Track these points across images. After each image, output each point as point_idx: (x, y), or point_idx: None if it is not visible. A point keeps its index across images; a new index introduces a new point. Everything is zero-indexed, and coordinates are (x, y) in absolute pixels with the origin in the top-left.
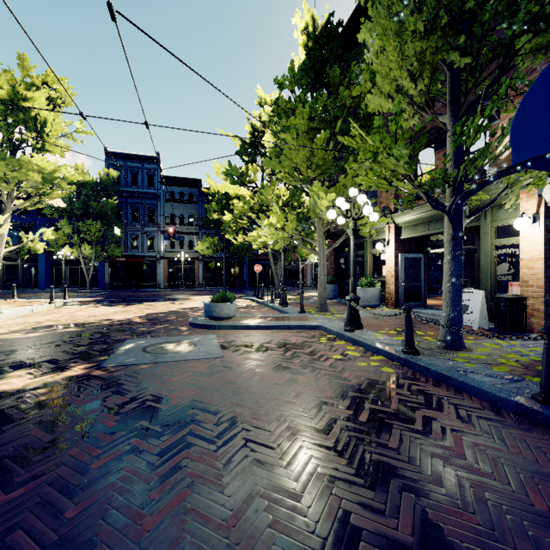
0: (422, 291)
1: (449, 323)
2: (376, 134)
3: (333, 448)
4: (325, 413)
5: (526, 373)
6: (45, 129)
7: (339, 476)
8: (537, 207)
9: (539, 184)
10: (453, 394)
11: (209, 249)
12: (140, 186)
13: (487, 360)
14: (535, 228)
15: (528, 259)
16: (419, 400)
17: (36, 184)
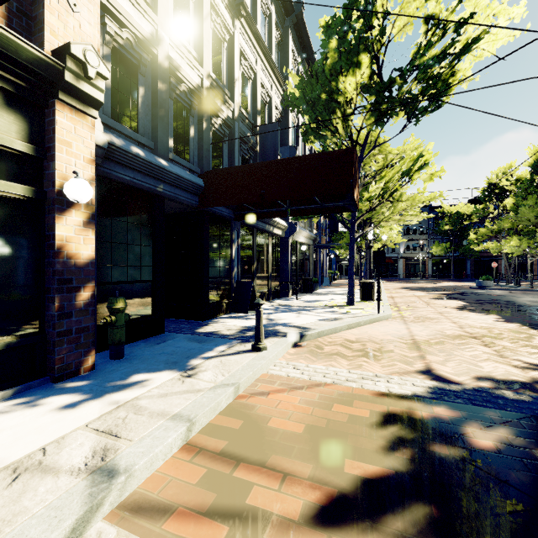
0: None
1: None
2: None
3: None
4: None
5: None
6: None
7: None
8: None
9: None
10: None
11: (440, 251)
12: None
13: None
14: None
15: None
16: None
17: None
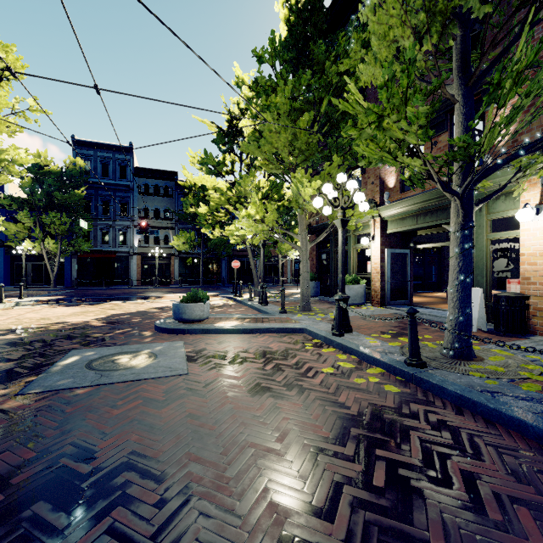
0: (408, 289)
1: (458, 328)
2: (383, 89)
3: None
4: (323, 472)
5: None
6: None
7: None
8: (540, 197)
9: None
10: (485, 428)
11: (185, 245)
12: (111, 178)
13: (508, 374)
14: (538, 220)
15: (530, 254)
16: (446, 439)
17: None
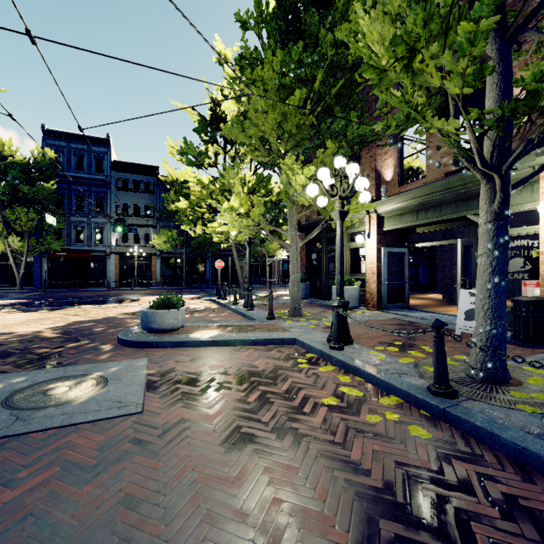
0: (406, 291)
1: (490, 343)
2: (419, 4)
3: None
4: None
5: None
6: None
7: None
8: None
9: None
10: None
11: (167, 243)
12: (86, 171)
13: None
14: None
15: None
16: (532, 541)
17: None
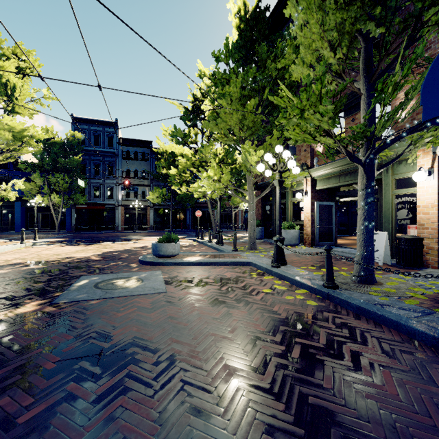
0: (333, 233)
1: (363, 261)
2: (304, 92)
3: (270, 389)
4: (259, 349)
5: (433, 305)
6: (14, 94)
7: (277, 426)
8: (432, 162)
9: (436, 142)
10: (373, 327)
11: (158, 198)
12: (101, 146)
13: (398, 293)
14: (430, 180)
15: (424, 206)
16: (344, 333)
17: (7, 141)
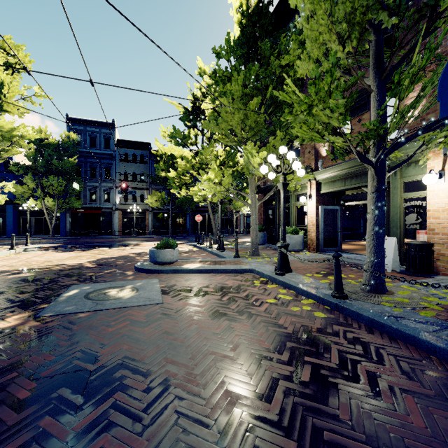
0: (338, 238)
1: (373, 268)
2: (312, 85)
3: (278, 422)
4: (265, 371)
5: None
6: (3, 91)
7: None
8: (443, 165)
9: None
10: (389, 343)
11: (157, 202)
12: (98, 148)
13: (411, 304)
14: (441, 183)
15: (435, 210)
16: (358, 350)
17: None
